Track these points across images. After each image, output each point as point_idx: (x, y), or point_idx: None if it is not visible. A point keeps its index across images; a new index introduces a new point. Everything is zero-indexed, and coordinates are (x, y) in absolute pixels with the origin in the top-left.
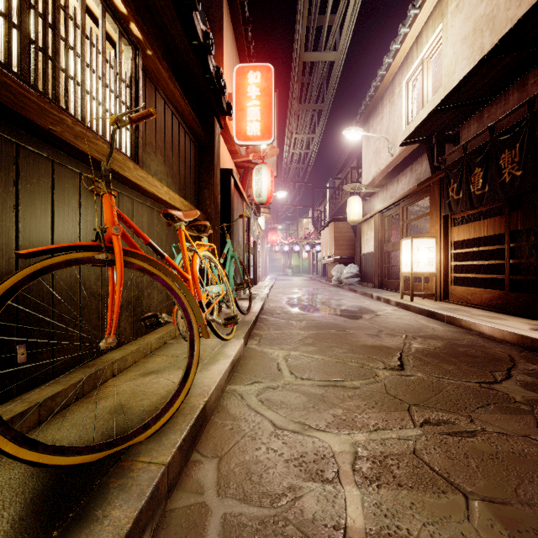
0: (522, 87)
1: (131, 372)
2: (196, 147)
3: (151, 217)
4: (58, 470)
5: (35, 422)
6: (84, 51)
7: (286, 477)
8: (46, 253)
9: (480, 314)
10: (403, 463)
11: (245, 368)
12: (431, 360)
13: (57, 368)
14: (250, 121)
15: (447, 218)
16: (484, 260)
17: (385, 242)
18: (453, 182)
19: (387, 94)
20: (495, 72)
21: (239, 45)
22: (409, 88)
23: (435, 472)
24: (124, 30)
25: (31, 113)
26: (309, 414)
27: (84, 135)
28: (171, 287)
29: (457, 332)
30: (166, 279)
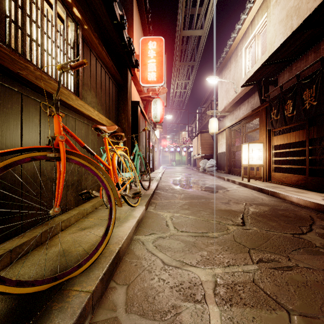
0: (316, 50)
1: (73, 228)
2: (116, 87)
3: (87, 130)
4: (19, 296)
5: (8, 262)
6: (43, 24)
7: (170, 298)
8: (15, 153)
9: (291, 190)
10: (246, 289)
11: (145, 224)
12: (262, 219)
13: (25, 226)
14: (149, 72)
15: (270, 131)
16: (293, 156)
17: (232, 146)
18: (274, 109)
19: (233, 56)
20: (300, 41)
21: (143, 26)
22: (247, 52)
23: (267, 295)
24: (69, 12)
25: (5, 62)
26: (186, 255)
27: (42, 77)
28: (98, 174)
29: (277, 201)
30: (94, 169)
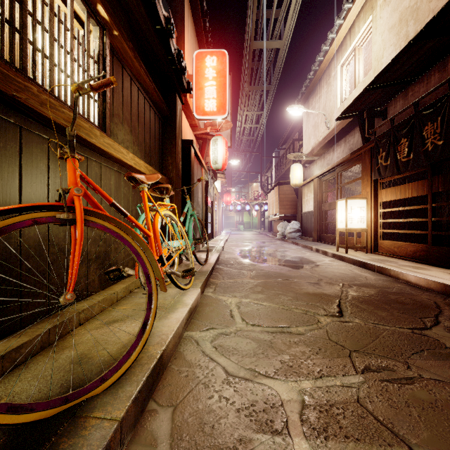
0: (442, 68)
1: (97, 321)
2: (160, 120)
3: (118, 180)
4: (11, 428)
5: None
6: (52, 27)
7: (237, 428)
8: (8, 213)
9: (406, 265)
10: (348, 412)
11: (201, 315)
12: (366, 307)
13: (25, 319)
14: (207, 99)
15: (376, 181)
16: (408, 217)
17: (322, 202)
18: (382, 151)
19: (324, 77)
20: (419, 55)
21: (198, 35)
22: (343, 71)
23: (379, 423)
24: (92, 11)
25: None
26: (259, 361)
27: (50, 103)
28: (131, 244)
29: (387, 281)
30: (126, 237)
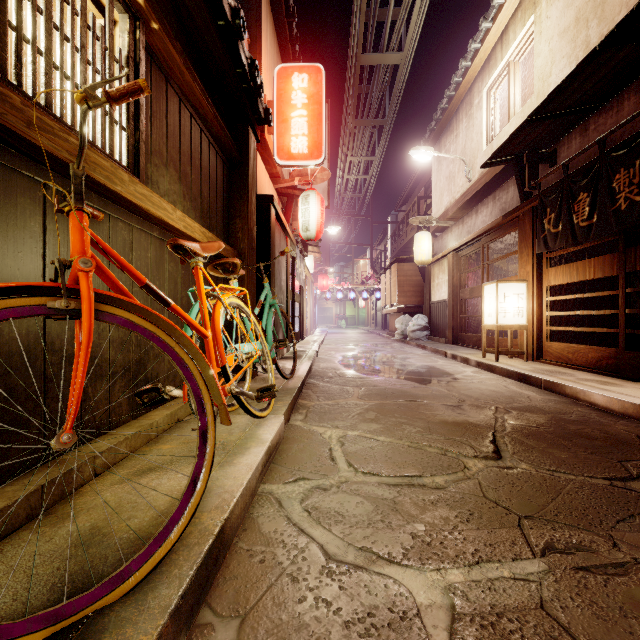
0: None
1: (123, 469)
2: (224, 164)
3: (160, 251)
4: None
5: None
6: (50, 6)
7: None
8: None
9: (587, 379)
10: (528, 628)
11: (285, 457)
12: (536, 443)
13: (4, 470)
14: (294, 135)
15: (541, 257)
16: (587, 309)
17: (461, 287)
18: (550, 212)
19: (463, 106)
20: (607, 70)
21: (281, 43)
22: (491, 98)
23: None
24: None
25: None
26: (377, 534)
27: (44, 124)
28: (174, 350)
29: (561, 402)
30: (165, 338)
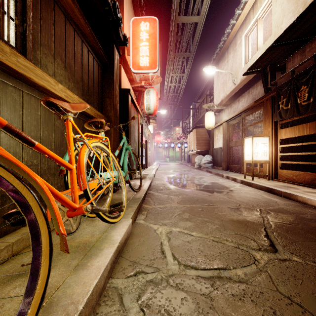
0: None
1: None
2: (99, 66)
3: (49, 112)
4: None
5: None
6: None
7: None
8: None
9: (308, 191)
10: None
11: (130, 250)
12: (295, 237)
13: None
14: (141, 56)
15: (277, 123)
16: (301, 152)
17: (230, 141)
18: (283, 98)
19: (231, 45)
20: None
21: (135, 9)
22: (247, 40)
23: None
24: None
25: None
26: None
27: None
28: (11, 185)
29: (297, 206)
30: (1, 173)
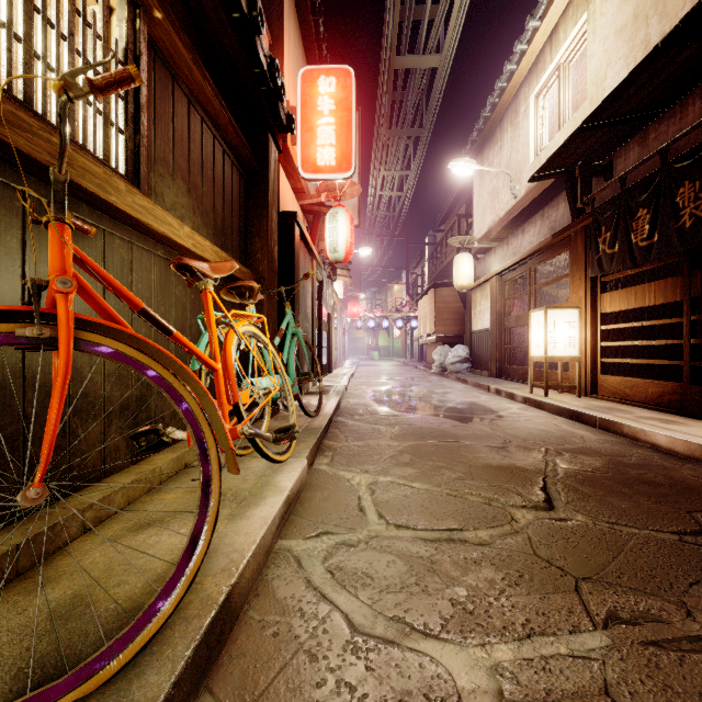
0: None
1: (118, 523)
2: (241, 176)
3: (166, 273)
4: None
5: None
6: None
7: None
8: None
9: (648, 417)
10: None
11: (307, 507)
12: (592, 491)
13: None
14: (321, 146)
15: (595, 280)
16: (646, 339)
17: (505, 315)
18: (605, 231)
19: (508, 114)
20: (670, 71)
21: (306, 44)
22: (540, 105)
23: None
24: None
25: None
26: (411, 600)
27: (19, 121)
28: (172, 386)
29: (619, 443)
30: (161, 372)
